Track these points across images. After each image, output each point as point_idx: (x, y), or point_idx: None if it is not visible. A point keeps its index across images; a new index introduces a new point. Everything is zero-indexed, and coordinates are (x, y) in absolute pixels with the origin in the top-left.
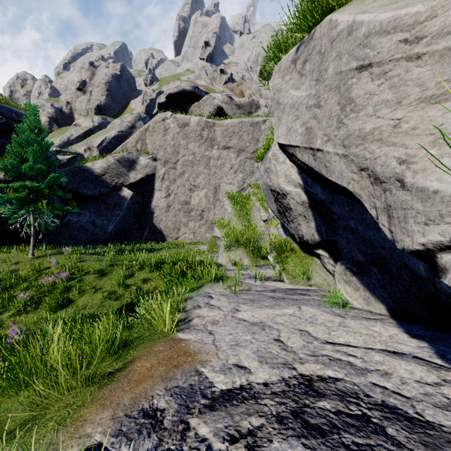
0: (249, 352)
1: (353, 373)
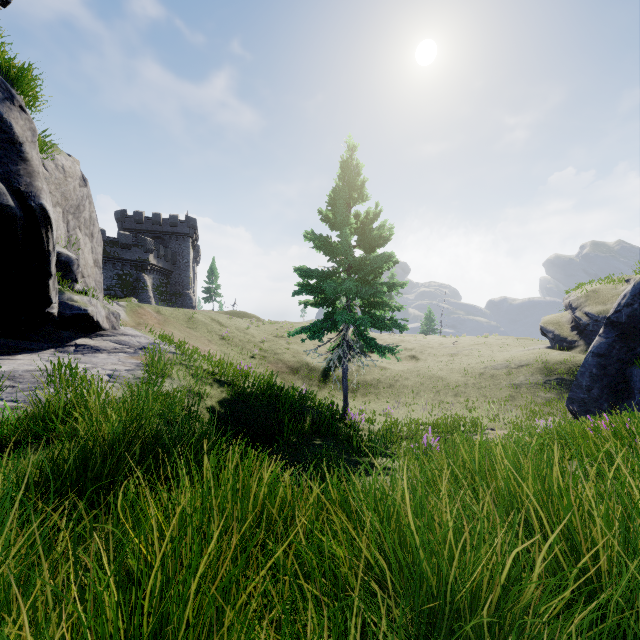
0: (101, 357)
1: (57, 355)
